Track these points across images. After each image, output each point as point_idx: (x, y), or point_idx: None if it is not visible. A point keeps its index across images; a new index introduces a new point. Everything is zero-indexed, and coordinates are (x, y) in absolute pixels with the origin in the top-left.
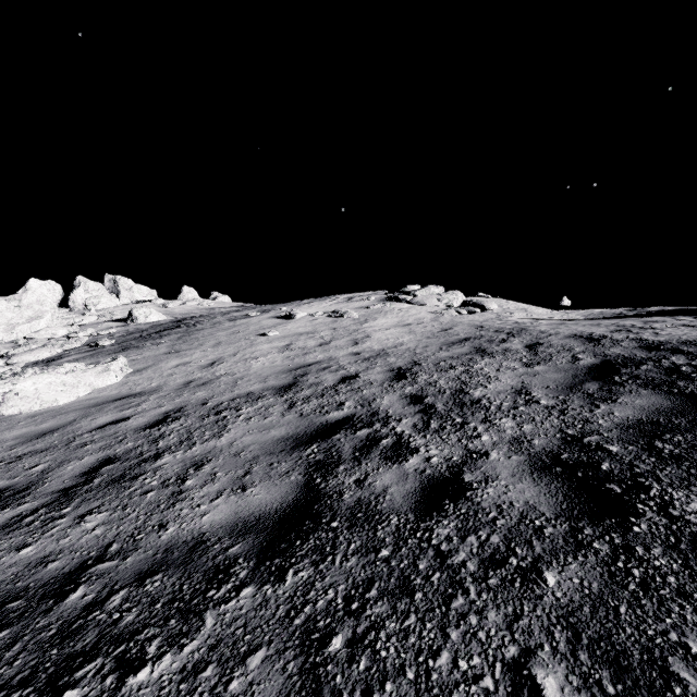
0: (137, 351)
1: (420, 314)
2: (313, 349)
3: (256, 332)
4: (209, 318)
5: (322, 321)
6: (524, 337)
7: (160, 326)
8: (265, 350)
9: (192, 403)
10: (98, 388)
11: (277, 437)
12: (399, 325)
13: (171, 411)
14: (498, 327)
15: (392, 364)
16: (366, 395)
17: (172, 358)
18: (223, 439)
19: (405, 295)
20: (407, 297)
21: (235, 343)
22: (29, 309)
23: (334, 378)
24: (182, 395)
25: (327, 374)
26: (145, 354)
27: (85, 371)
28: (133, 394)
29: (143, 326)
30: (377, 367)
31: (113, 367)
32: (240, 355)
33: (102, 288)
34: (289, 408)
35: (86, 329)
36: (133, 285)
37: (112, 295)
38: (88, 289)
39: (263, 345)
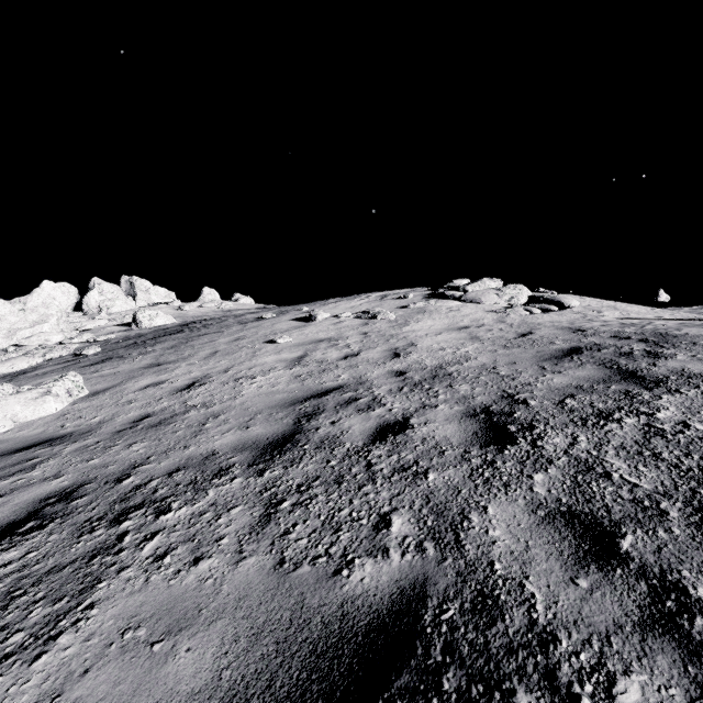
0: (116, 362)
1: (477, 313)
2: (334, 363)
3: (264, 338)
4: (219, 321)
5: (350, 324)
6: (686, 347)
7: (163, 330)
8: (268, 364)
9: (105, 474)
10: (25, 421)
11: (175, 702)
12: (451, 328)
13: (57, 493)
14: (610, 330)
15: (467, 398)
16: (438, 495)
17: (147, 375)
18: (37, 671)
19: (453, 291)
20: (456, 293)
21: (233, 353)
22: (34, 313)
23: (365, 427)
24: (109, 449)
25: (352, 414)
26: (121, 367)
27: (10, 397)
28: (53, 438)
29: (146, 330)
30: (440, 404)
31: (55, 389)
32: (232, 372)
33: (118, 290)
34: (260, 524)
35: (82, 334)
36: (150, 287)
37: (129, 298)
38: (103, 291)
39: (266, 357)
